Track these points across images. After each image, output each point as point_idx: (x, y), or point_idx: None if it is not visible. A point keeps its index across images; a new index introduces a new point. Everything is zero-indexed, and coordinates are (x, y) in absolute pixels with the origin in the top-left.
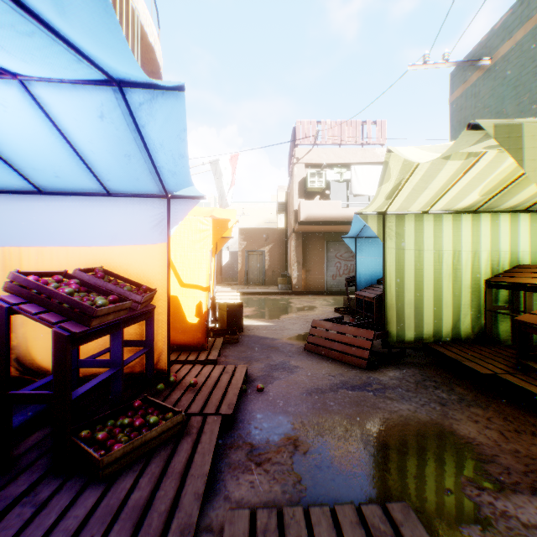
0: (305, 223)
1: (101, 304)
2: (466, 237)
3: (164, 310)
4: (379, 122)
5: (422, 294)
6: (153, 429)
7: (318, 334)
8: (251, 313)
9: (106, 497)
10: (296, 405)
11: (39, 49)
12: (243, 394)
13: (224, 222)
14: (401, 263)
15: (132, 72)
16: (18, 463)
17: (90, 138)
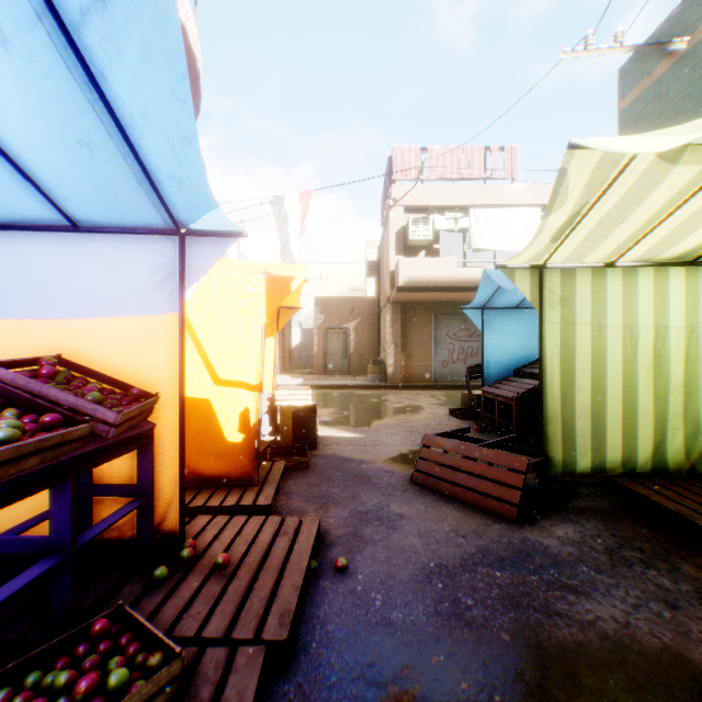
0: (406, 289)
1: None
2: (677, 304)
3: (175, 429)
4: (509, 149)
5: (603, 398)
6: None
7: (433, 458)
8: (329, 417)
9: None
10: (406, 605)
11: None
12: (312, 578)
13: (284, 282)
14: (569, 346)
15: None
16: None
17: None
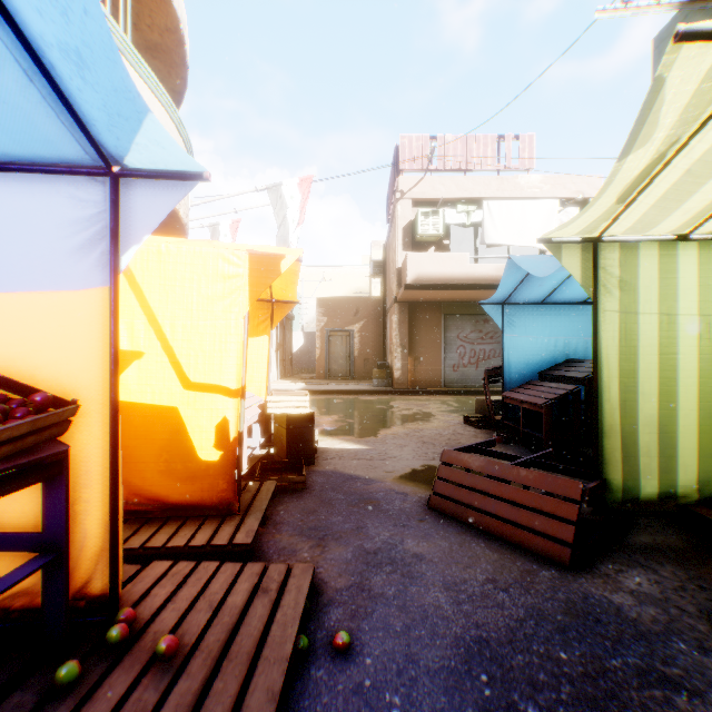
0: (415, 287)
1: None
2: None
3: (108, 450)
4: (524, 138)
5: (674, 405)
6: None
7: (455, 478)
8: (331, 425)
9: None
10: None
11: None
12: (299, 663)
13: (272, 261)
14: (630, 340)
15: None
16: None
17: None
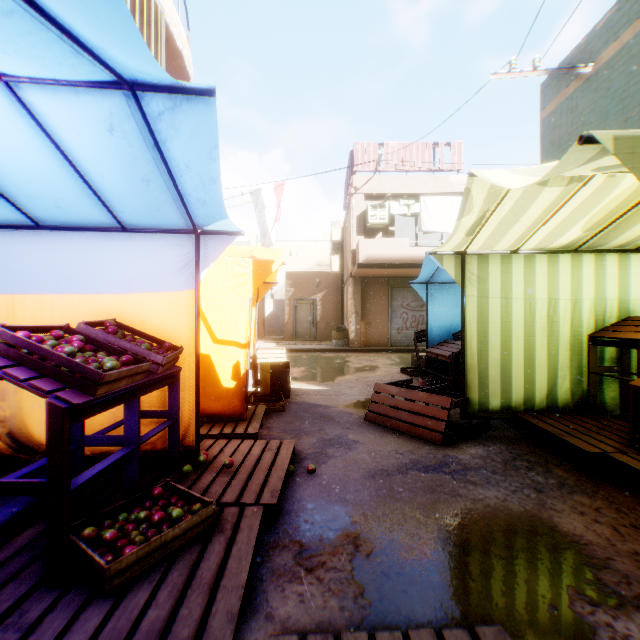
0: (365, 266)
1: (110, 367)
2: (565, 282)
3: (193, 372)
4: (454, 145)
5: (510, 353)
6: (175, 525)
7: (382, 401)
8: (300, 374)
9: (113, 617)
10: (356, 492)
11: (23, 35)
12: (290, 477)
13: (267, 264)
14: (484, 314)
15: (145, 65)
16: (4, 570)
17: (97, 158)
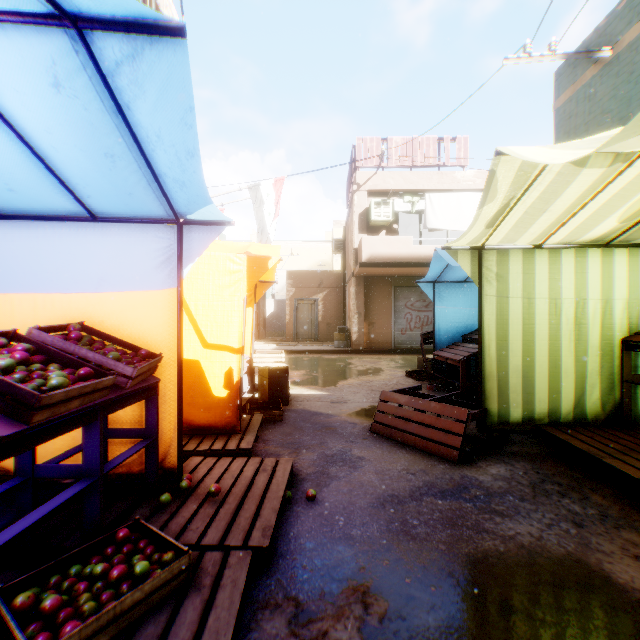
0: (368, 265)
1: (54, 384)
2: (594, 280)
3: (175, 383)
4: (460, 139)
5: (533, 359)
6: (136, 587)
7: (389, 411)
8: (300, 378)
9: None
10: (363, 525)
11: None
12: (287, 505)
13: (262, 261)
14: (504, 315)
15: None
16: None
17: (46, 125)
